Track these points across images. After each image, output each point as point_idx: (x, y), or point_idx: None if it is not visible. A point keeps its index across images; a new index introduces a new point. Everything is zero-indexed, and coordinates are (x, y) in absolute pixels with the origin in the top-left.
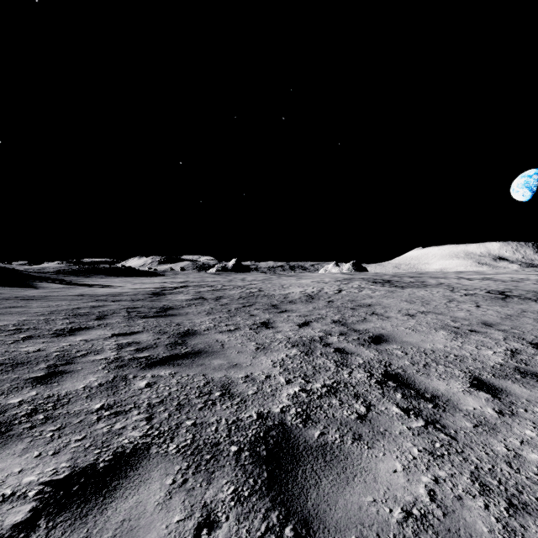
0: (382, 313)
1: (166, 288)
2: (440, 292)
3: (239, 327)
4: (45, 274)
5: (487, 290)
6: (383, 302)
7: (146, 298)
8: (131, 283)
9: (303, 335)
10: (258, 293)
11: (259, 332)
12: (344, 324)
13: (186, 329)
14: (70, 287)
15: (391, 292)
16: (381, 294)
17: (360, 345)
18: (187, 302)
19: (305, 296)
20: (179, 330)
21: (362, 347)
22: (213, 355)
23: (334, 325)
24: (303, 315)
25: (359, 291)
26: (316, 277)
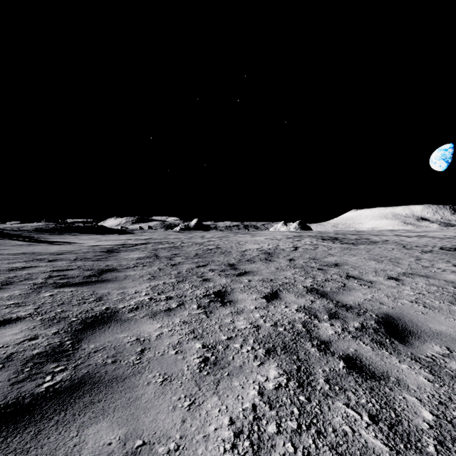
0: (359, 276)
1: (126, 245)
2: (394, 248)
3: (183, 302)
4: (20, 232)
5: (439, 247)
6: (348, 260)
7: (95, 256)
8: (96, 240)
9: (276, 321)
10: (215, 250)
11: (210, 313)
12: (324, 295)
13: (104, 308)
14: (27, 244)
15: (346, 248)
16: (339, 251)
17: (378, 345)
18: (137, 261)
19: (263, 253)
20: (90, 312)
21: (387, 353)
22: (104, 396)
23: (313, 297)
24: (266, 279)
25: (314, 248)
26: (268, 235)
